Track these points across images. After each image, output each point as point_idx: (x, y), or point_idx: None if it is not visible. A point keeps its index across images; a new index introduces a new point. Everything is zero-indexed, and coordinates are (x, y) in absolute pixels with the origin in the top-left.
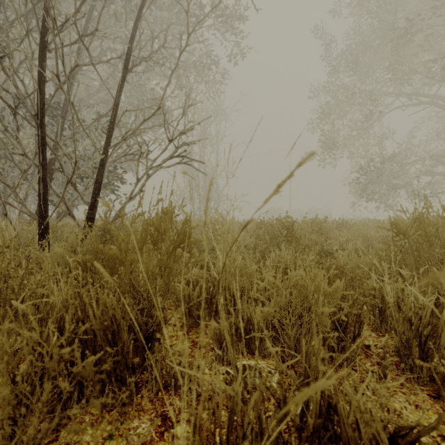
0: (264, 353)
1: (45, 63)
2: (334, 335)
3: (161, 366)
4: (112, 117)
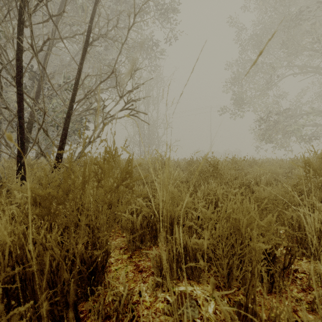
0: (199, 279)
1: (22, 36)
2: (263, 263)
3: (105, 293)
4: (76, 79)
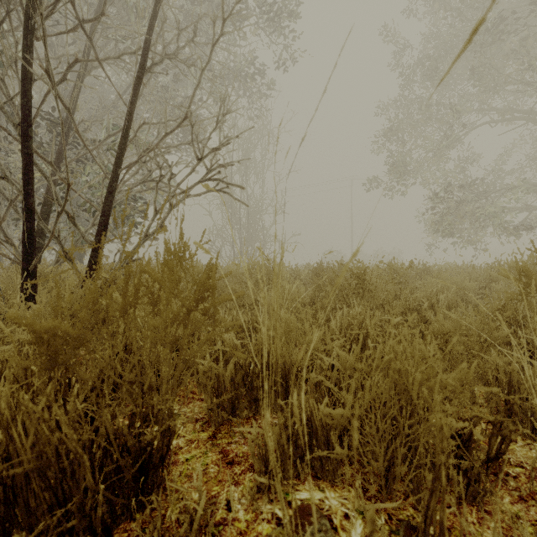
0: (335, 478)
1: (32, 55)
2: (449, 450)
3: (167, 504)
4: (125, 129)
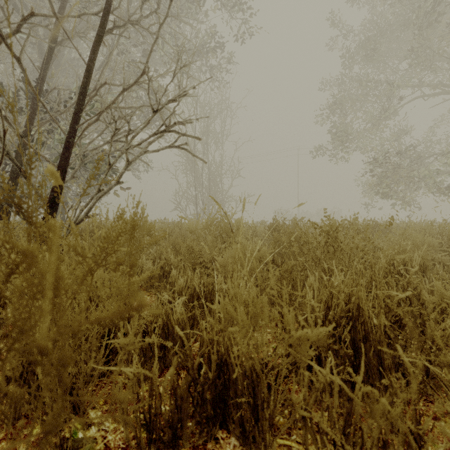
0: None
1: None
2: None
3: None
4: (82, 85)
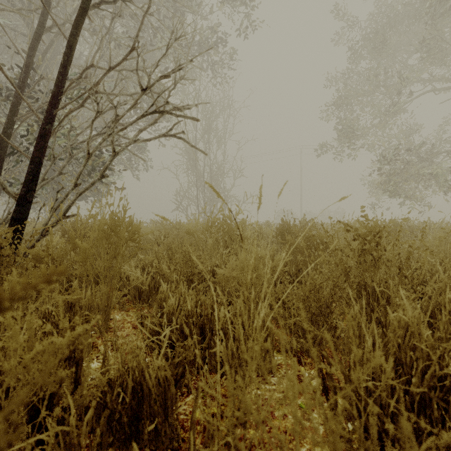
0: None
1: None
2: None
3: None
4: (61, 63)
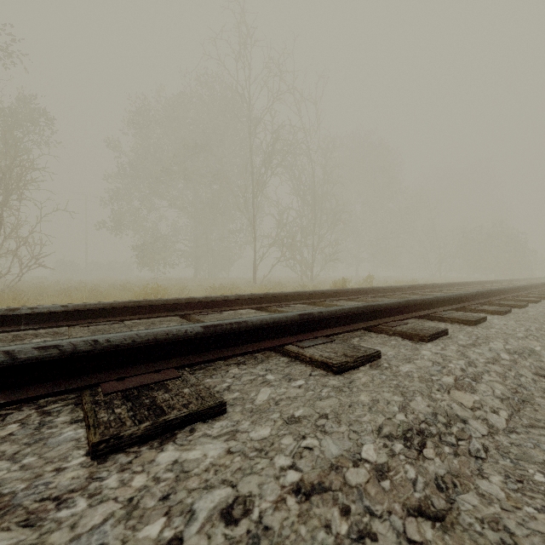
0: None
1: None
2: None
3: None
4: None
